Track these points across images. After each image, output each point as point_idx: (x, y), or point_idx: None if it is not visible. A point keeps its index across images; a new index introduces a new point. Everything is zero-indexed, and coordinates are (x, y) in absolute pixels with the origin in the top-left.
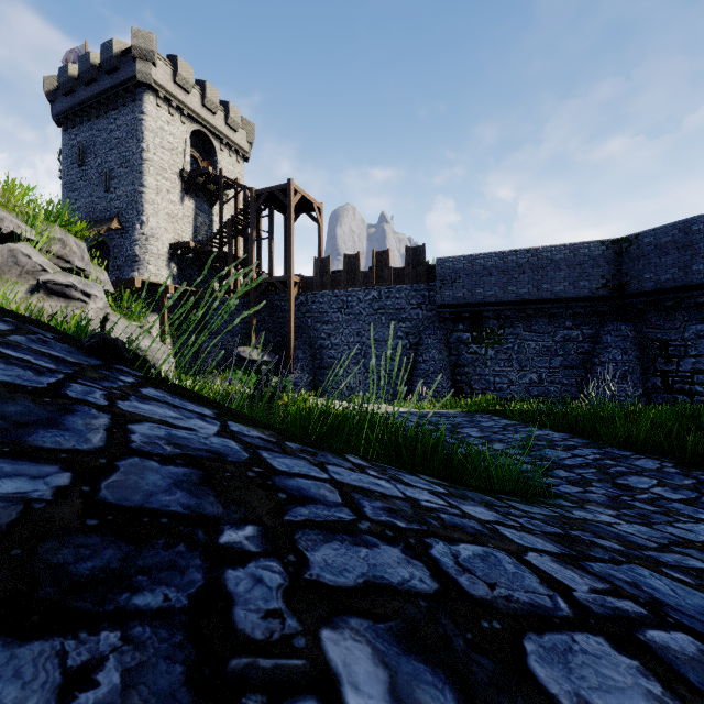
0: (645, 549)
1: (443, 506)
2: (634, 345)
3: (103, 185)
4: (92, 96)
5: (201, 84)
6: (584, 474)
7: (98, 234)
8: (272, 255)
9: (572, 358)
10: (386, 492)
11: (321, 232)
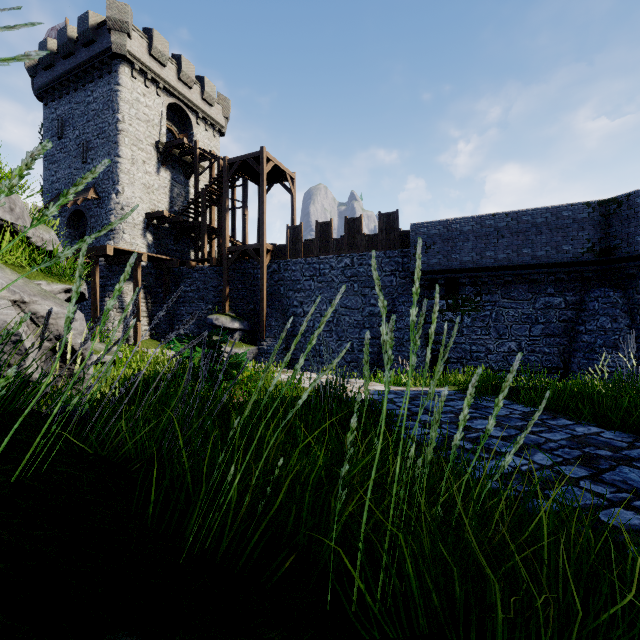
0: None
1: None
2: (624, 313)
3: (81, 156)
4: (70, 69)
5: (177, 58)
6: None
7: (76, 205)
8: (245, 224)
9: (554, 325)
10: None
11: (294, 201)
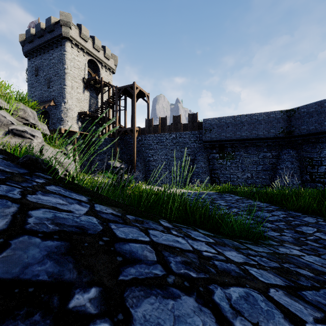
0: (324, 274)
1: (215, 254)
2: (296, 160)
3: (47, 85)
4: (41, 43)
5: (92, 37)
6: (279, 225)
7: (44, 108)
8: (125, 118)
9: (267, 166)
10: (182, 247)
11: (149, 107)
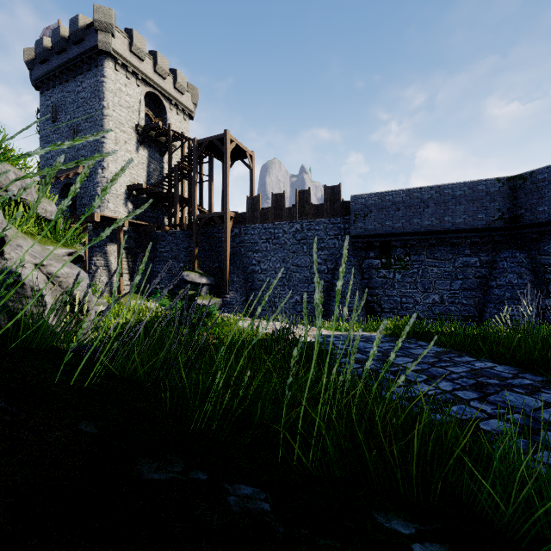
0: None
1: None
2: (528, 270)
3: (72, 137)
4: (63, 63)
5: (153, 53)
6: None
7: (68, 178)
8: (211, 195)
9: (470, 281)
10: None
11: (253, 176)
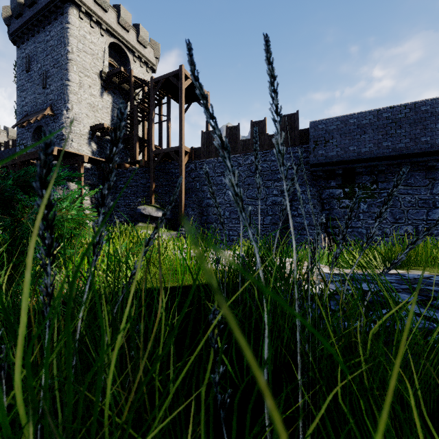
0: None
1: None
2: None
3: (42, 83)
4: (33, 15)
5: (117, 7)
6: None
7: (38, 122)
8: (169, 134)
9: None
10: None
11: None
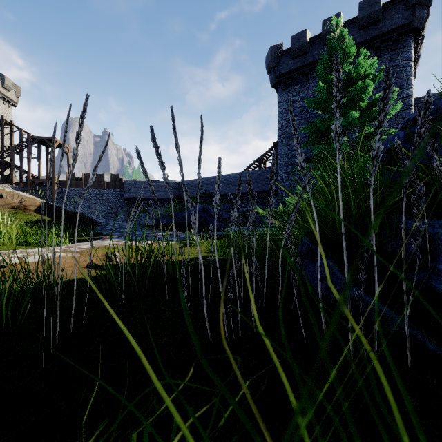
0: None
1: None
2: None
3: None
4: None
5: None
6: None
7: None
8: (40, 167)
9: None
10: None
11: (69, 159)
